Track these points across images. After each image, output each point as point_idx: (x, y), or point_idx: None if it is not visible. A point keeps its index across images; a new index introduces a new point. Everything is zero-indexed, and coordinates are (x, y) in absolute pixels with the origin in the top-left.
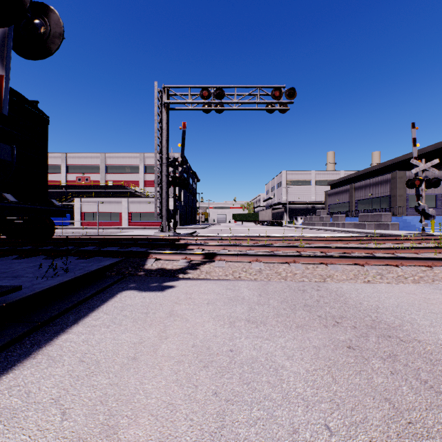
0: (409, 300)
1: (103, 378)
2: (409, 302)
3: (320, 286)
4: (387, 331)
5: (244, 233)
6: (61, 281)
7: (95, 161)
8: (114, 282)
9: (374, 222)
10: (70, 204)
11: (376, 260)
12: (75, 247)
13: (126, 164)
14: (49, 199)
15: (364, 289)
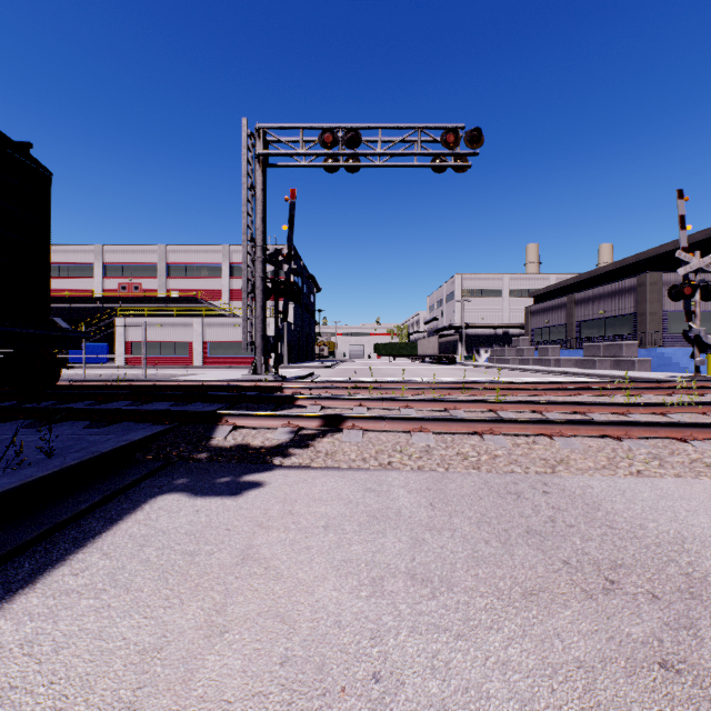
0: None
1: None
2: None
3: (548, 483)
4: None
5: (393, 376)
6: (27, 479)
7: (150, 257)
8: (147, 475)
9: (610, 358)
10: (108, 328)
11: (642, 429)
12: (95, 402)
13: (201, 262)
14: (49, 318)
15: (637, 491)
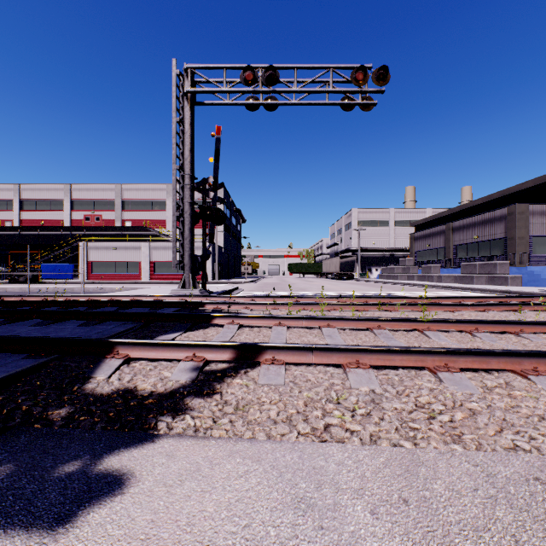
0: None
1: None
2: None
3: None
4: None
5: (305, 290)
6: None
7: (109, 194)
8: None
9: (485, 275)
10: (75, 251)
11: None
12: (4, 321)
13: (149, 198)
14: None
15: None
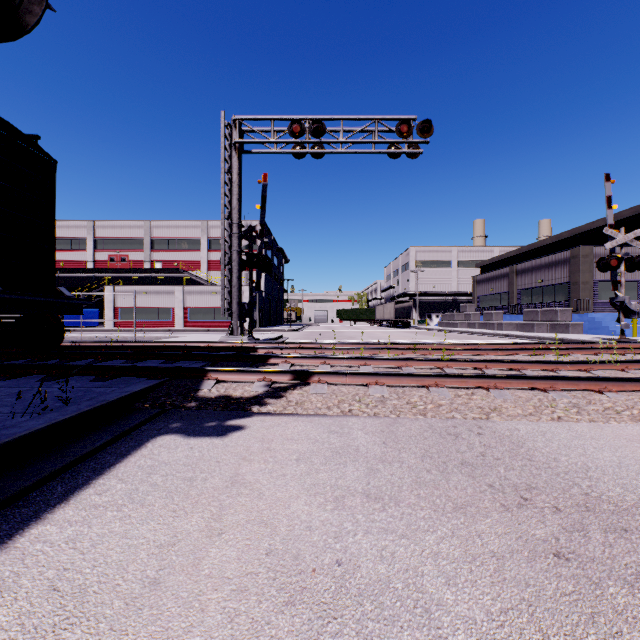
0: (636, 452)
1: (86, 635)
2: (638, 458)
3: (482, 426)
4: (617, 519)
5: (354, 338)
6: (52, 421)
7: (136, 232)
8: (147, 420)
9: (546, 322)
10: (99, 296)
11: (565, 383)
12: (95, 361)
13: (182, 236)
14: (55, 287)
15: (556, 433)
